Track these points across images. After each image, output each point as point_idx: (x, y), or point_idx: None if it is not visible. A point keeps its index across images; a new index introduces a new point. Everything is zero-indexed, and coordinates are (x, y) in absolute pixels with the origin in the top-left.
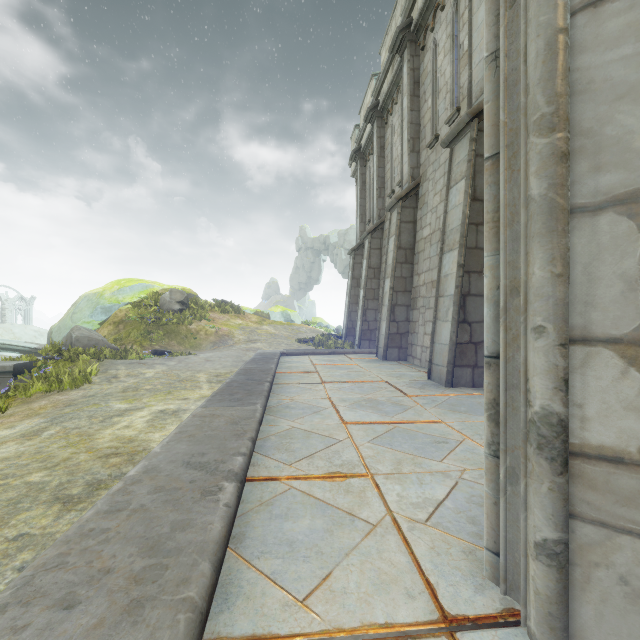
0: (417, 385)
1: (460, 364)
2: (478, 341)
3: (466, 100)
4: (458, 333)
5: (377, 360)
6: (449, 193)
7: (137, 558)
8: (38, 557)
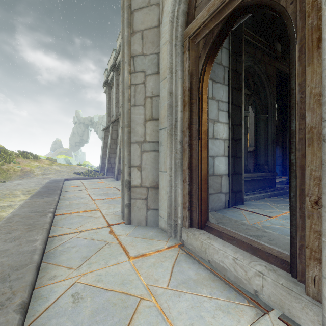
0: None
1: None
2: None
3: None
4: None
5: (113, 180)
6: None
7: (25, 226)
8: None
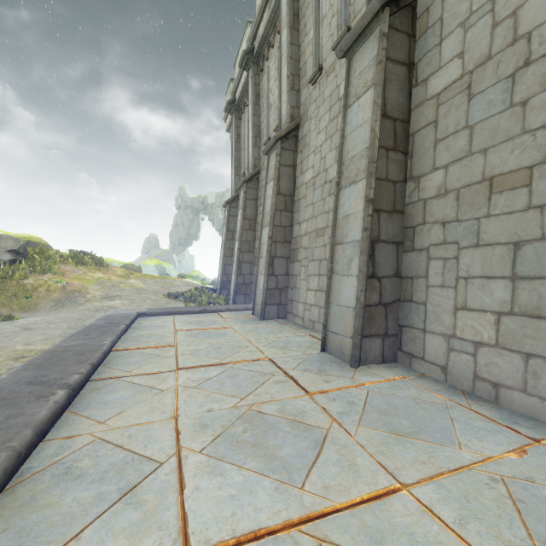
0: (313, 365)
1: (368, 333)
2: (388, 302)
3: (358, 17)
4: (366, 292)
5: (254, 319)
6: (347, 113)
7: None
8: None
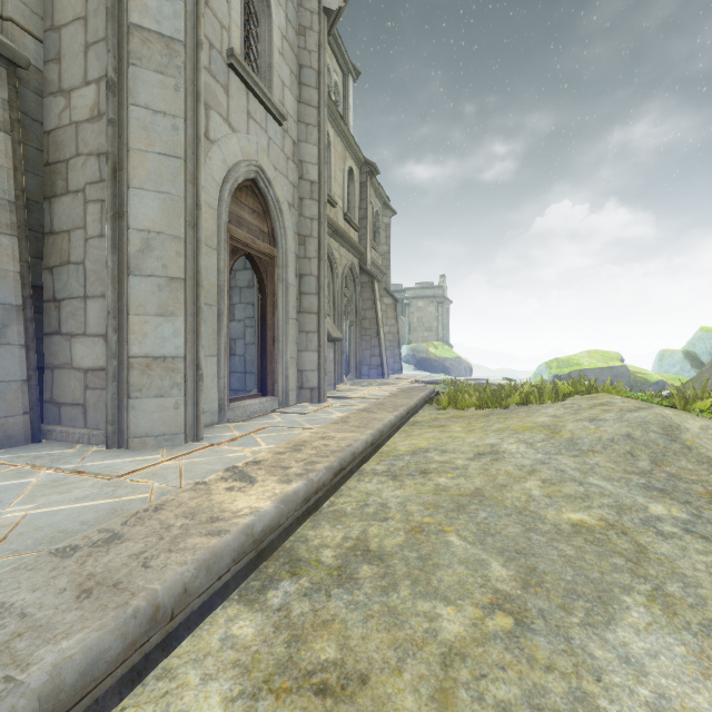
0: None
1: None
2: None
3: None
4: None
5: None
6: None
7: (303, 448)
8: (344, 456)
